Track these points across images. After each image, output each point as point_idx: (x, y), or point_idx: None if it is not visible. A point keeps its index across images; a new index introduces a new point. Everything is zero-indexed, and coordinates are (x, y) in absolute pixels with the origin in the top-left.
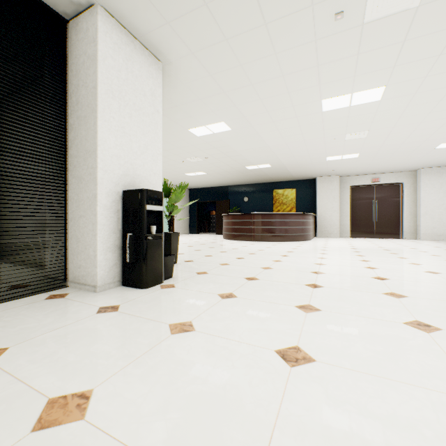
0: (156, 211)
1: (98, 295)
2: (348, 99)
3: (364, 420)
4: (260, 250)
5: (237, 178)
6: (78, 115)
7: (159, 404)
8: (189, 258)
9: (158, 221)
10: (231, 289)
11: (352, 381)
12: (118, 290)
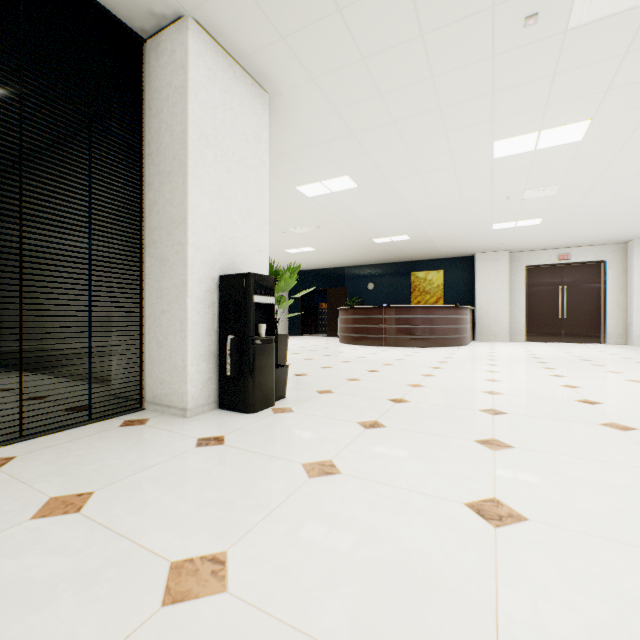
0: (265, 304)
1: (190, 422)
2: (534, 139)
3: (626, 606)
4: (398, 359)
5: (359, 256)
6: (159, 171)
7: (323, 574)
8: (301, 371)
9: (267, 319)
10: (373, 415)
11: (592, 550)
12: (215, 414)
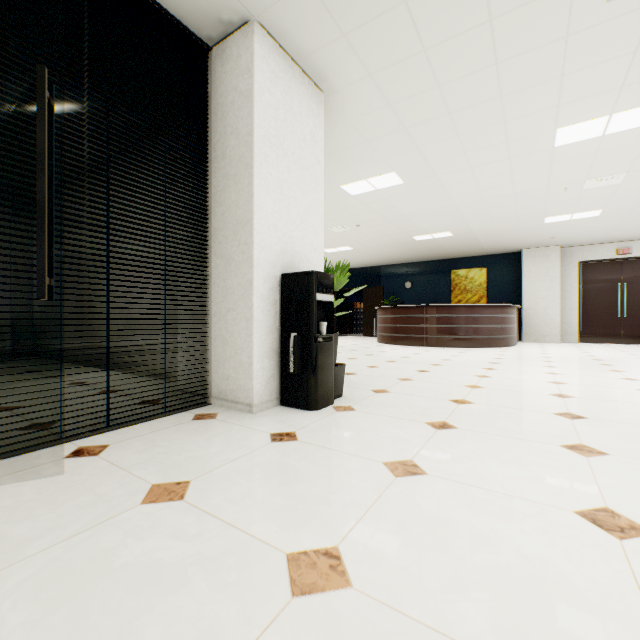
0: (324, 302)
1: (257, 417)
2: (603, 124)
3: None
4: (445, 360)
5: (397, 254)
6: (225, 173)
7: (446, 577)
8: (348, 370)
9: (327, 317)
10: (439, 416)
11: None
12: (278, 411)
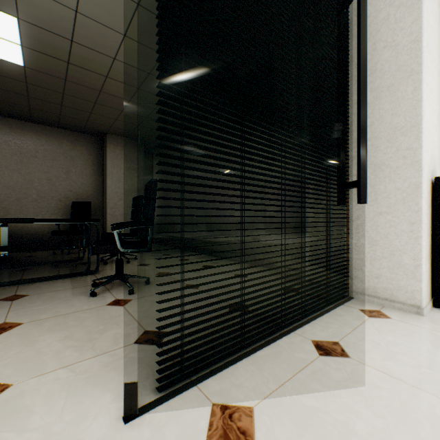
0: None
1: (439, 322)
2: None
3: None
4: None
5: None
6: (373, 87)
7: None
8: None
9: None
10: None
11: None
12: None
